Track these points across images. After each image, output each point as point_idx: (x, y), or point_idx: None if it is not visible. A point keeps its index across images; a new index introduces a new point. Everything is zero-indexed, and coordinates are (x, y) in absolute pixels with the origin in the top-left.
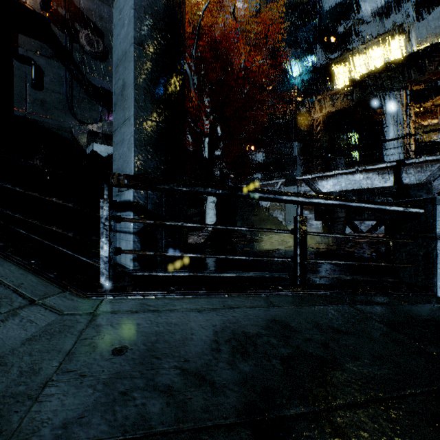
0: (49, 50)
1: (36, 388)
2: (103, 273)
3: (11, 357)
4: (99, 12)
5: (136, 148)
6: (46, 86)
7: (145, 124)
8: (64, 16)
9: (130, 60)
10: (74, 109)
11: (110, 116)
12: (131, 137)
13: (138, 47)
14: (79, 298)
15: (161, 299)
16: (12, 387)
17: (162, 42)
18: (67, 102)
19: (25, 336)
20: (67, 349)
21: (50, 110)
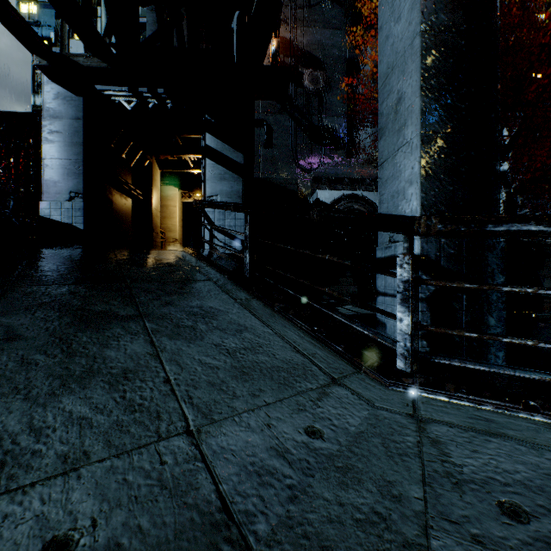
0: (277, 105)
1: (415, 531)
2: (402, 355)
3: (352, 458)
4: (321, 42)
5: (423, 179)
6: (274, 143)
7: (435, 142)
8: (289, 65)
9: (413, 59)
10: (298, 158)
11: (332, 156)
12: (416, 164)
13: (426, 35)
14: (380, 386)
15: (514, 418)
16: (380, 512)
17: (461, 10)
18: (291, 153)
19: (350, 429)
20: (417, 472)
21: (278, 165)
